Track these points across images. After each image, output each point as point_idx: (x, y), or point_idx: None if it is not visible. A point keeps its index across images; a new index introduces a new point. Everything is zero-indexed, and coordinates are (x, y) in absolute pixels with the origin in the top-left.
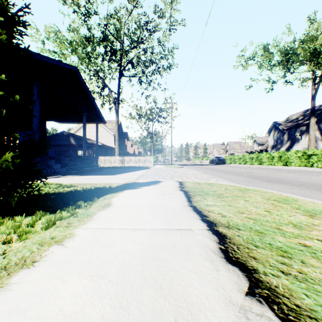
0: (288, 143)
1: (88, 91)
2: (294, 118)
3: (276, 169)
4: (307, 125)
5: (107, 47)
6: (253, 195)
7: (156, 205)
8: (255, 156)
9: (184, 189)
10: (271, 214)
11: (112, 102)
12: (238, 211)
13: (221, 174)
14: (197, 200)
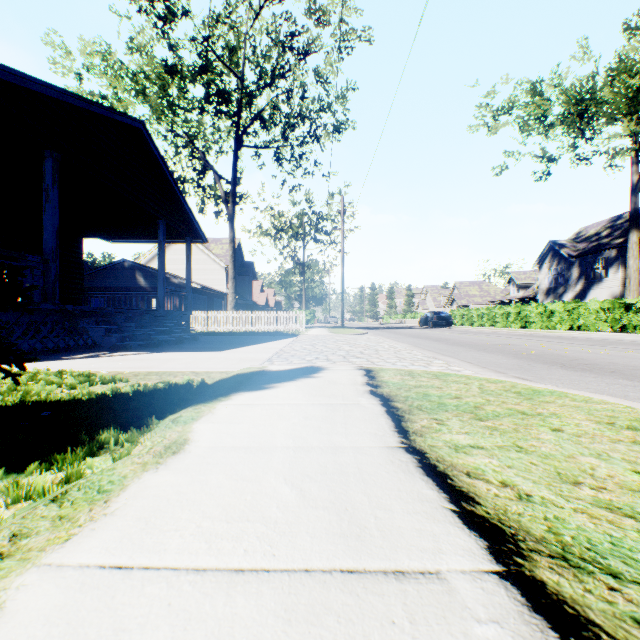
0: (579, 284)
1: (169, 173)
2: (592, 234)
3: (562, 337)
4: (620, 247)
5: (210, 86)
6: (564, 412)
7: (312, 445)
8: (514, 310)
9: (380, 392)
10: None
11: (222, 199)
12: (557, 474)
13: (453, 350)
14: (423, 430)
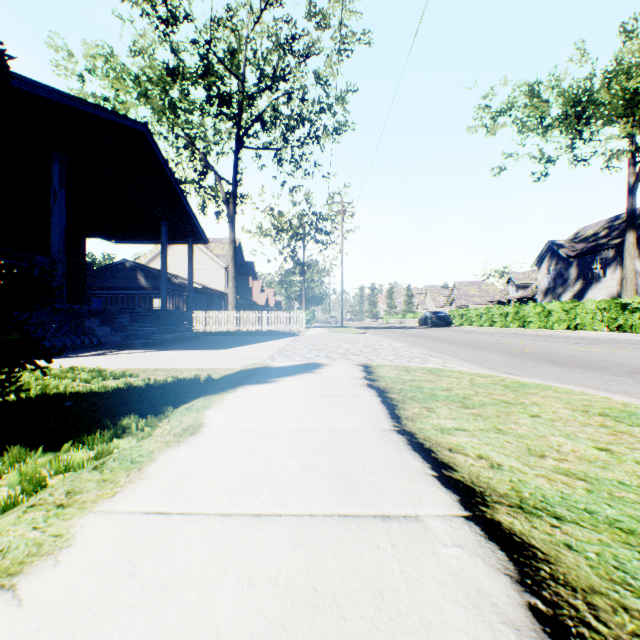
0: (577, 284)
1: (172, 175)
2: (590, 235)
3: (559, 336)
4: (618, 248)
5: (211, 88)
6: (545, 402)
7: (314, 428)
8: (513, 310)
9: (377, 385)
10: (619, 458)
11: (223, 200)
12: (527, 450)
13: (449, 348)
14: (414, 416)
